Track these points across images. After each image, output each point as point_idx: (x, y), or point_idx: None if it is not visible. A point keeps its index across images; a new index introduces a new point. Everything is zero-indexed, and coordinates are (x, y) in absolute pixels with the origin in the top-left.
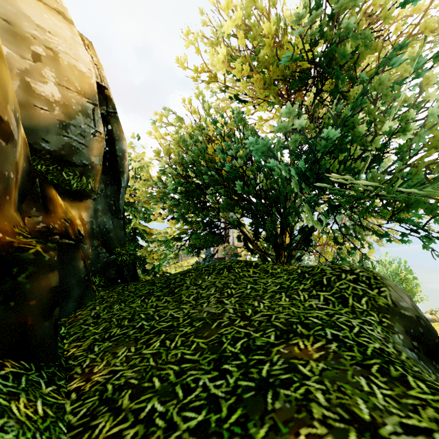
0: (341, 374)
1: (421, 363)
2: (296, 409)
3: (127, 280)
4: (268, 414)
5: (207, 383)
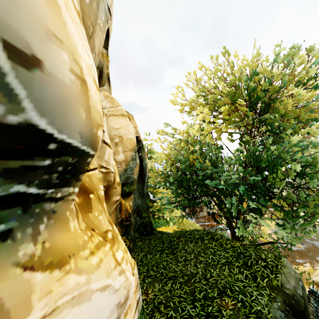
0: (237, 318)
1: (285, 318)
2: None
3: (148, 232)
4: None
5: (189, 309)
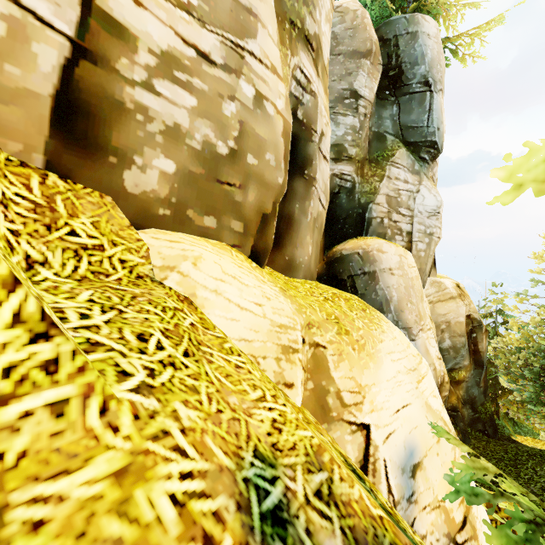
0: None
1: None
2: None
3: (488, 433)
4: None
5: None
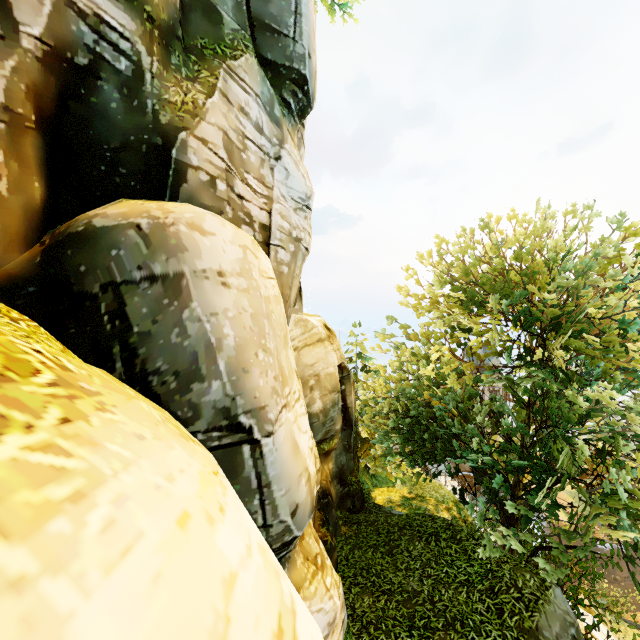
0: None
1: None
2: None
3: (357, 507)
4: None
5: (404, 638)
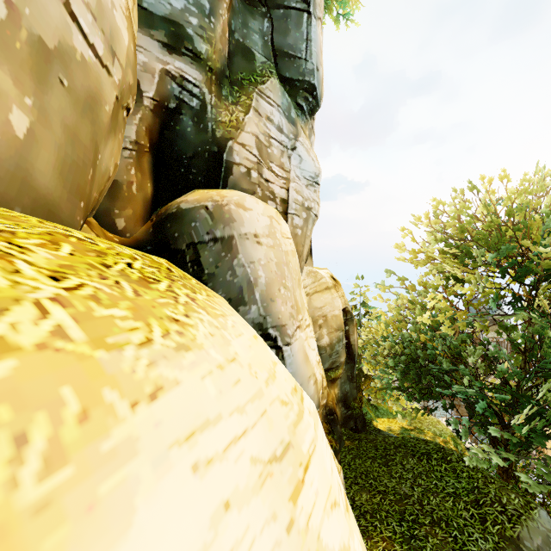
0: (443, 548)
1: None
2: (419, 548)
3: (359, 428)
4: (410, 544)
5: (395, 526)
